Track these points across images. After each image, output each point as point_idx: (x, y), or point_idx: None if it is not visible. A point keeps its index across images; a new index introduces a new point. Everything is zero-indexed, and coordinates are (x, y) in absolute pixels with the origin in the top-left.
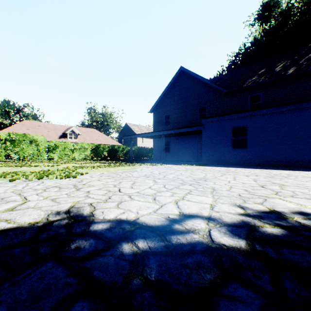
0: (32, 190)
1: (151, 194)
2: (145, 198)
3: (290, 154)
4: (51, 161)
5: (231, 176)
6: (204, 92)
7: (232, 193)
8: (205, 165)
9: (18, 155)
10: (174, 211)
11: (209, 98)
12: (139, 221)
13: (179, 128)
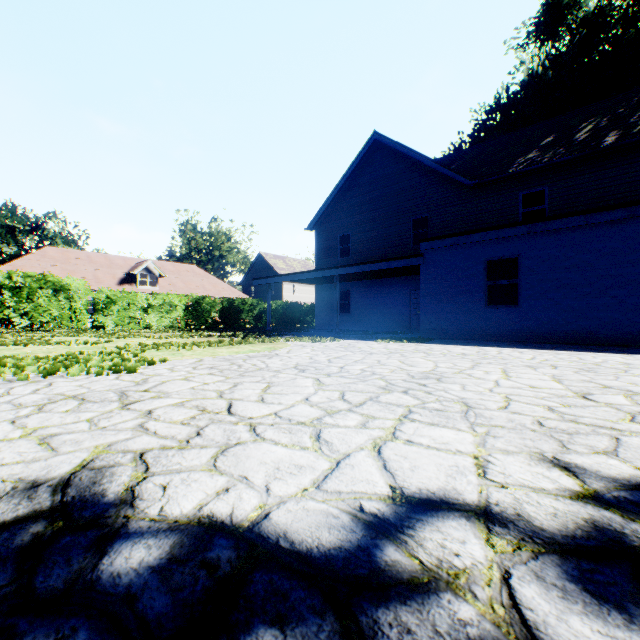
0: (9, 407)
1: (310, 421)
2: (292, 436)
3: (616, 317)
4: (98, 332)
5: (496, 367)
6: (423, 185)
7: (517, 418)
8: (428, 342)
9: (29, 319)
10: (376, 484)
11: (434, 198)
12: (269, 530)
13: (370, 262)
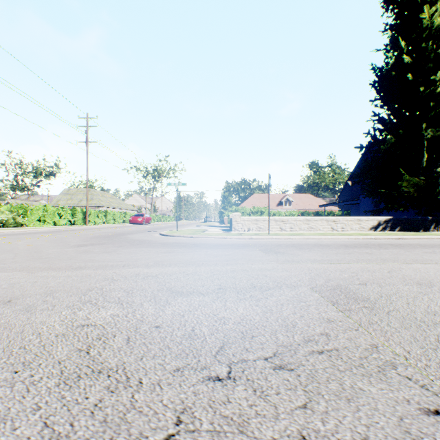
0: None
1: None
2: None
3: None
4: None
5: None
6: None
7: None
8: None
9: None
10: None
11: None
12: None
13: (348, 201)
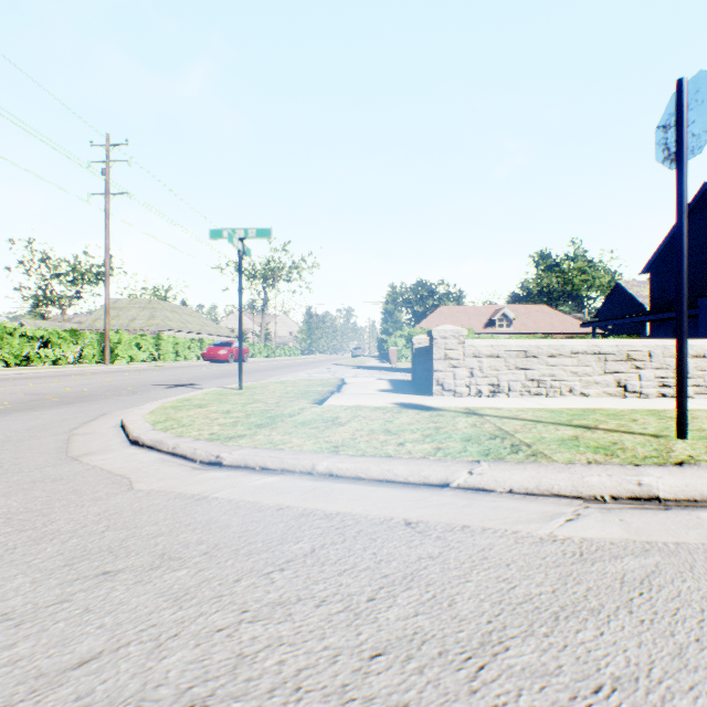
0: None
1: None
2: None
3: None
4: None
5: None
6: None
7: None
8: None
9: None
10: None
11: None
12: None
13: (662, 312)
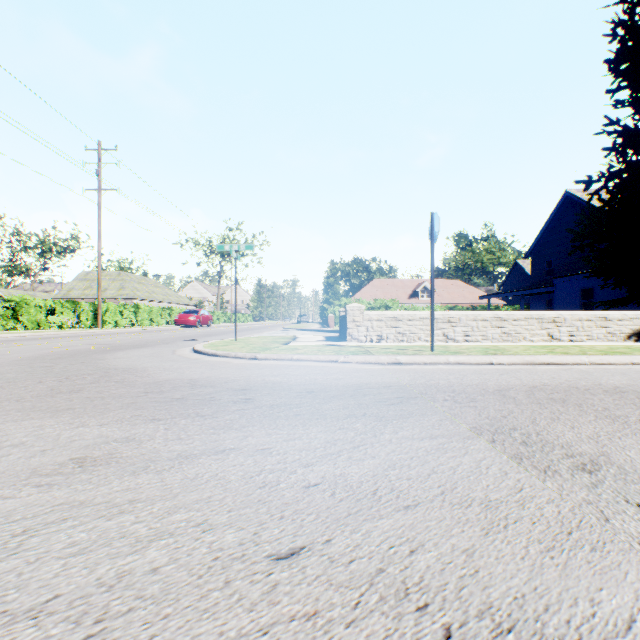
0: None
1: None
2: None
3: None
4: None
5: None
6: None
7: None
8: None
9: None
10: None
11: None
12: None
13: (532, 288)
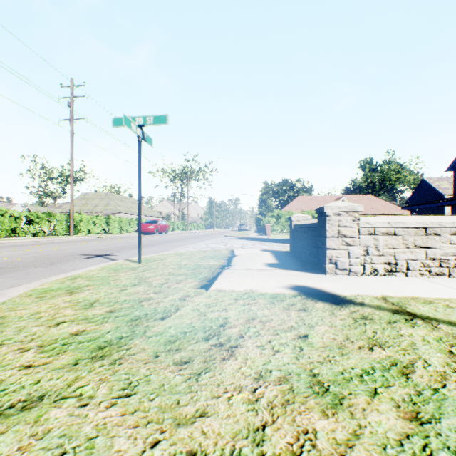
0: None
1: None
2: None
3: None
4: None
5: None
6: None
7: None
8: None
9: None
10: None
11: None
12: None
13: None
